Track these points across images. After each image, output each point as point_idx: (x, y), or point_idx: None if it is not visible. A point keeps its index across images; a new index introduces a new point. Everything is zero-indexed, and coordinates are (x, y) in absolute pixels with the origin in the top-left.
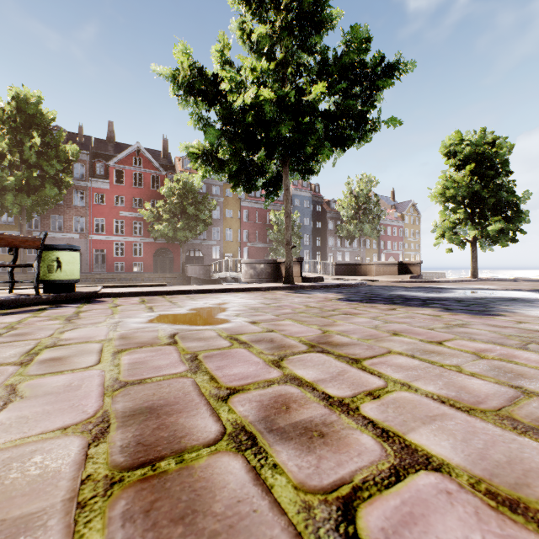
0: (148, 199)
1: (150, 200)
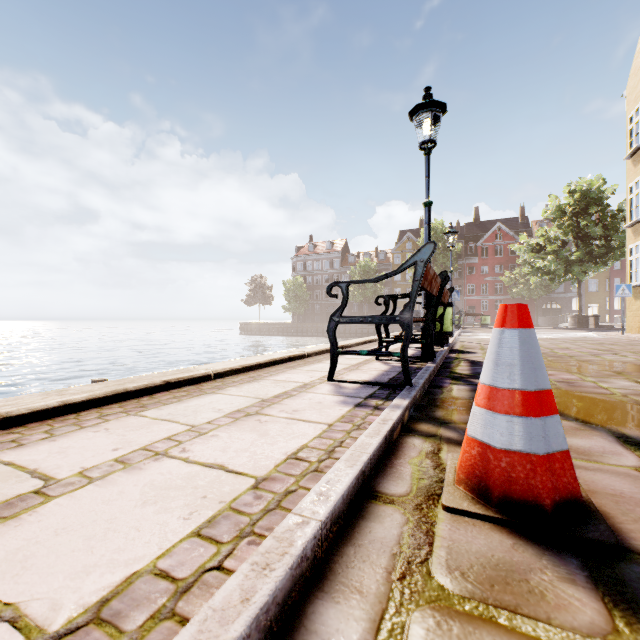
0: (506, 264)
1: (508, 265)
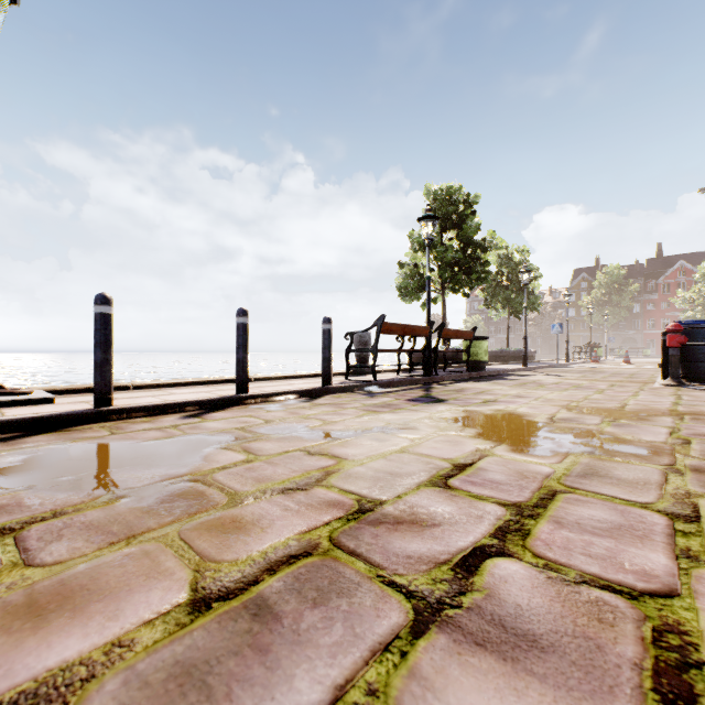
0: None
1: None
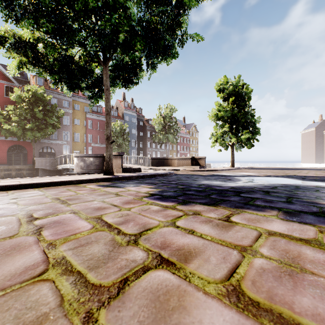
0: (2, 104)
1: (3, 105)
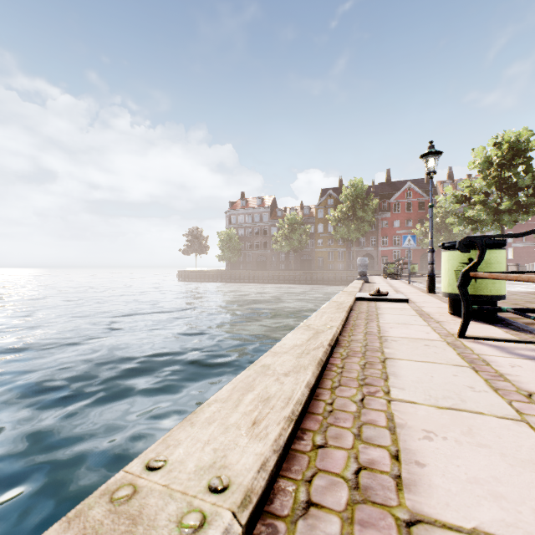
0: (416, 219)
1: (417, 219)
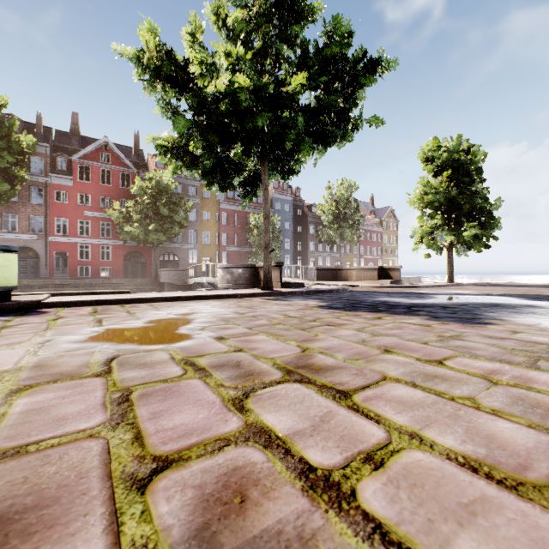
0: (117, 198)
1: (119, 199)
